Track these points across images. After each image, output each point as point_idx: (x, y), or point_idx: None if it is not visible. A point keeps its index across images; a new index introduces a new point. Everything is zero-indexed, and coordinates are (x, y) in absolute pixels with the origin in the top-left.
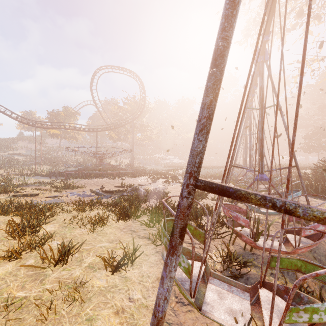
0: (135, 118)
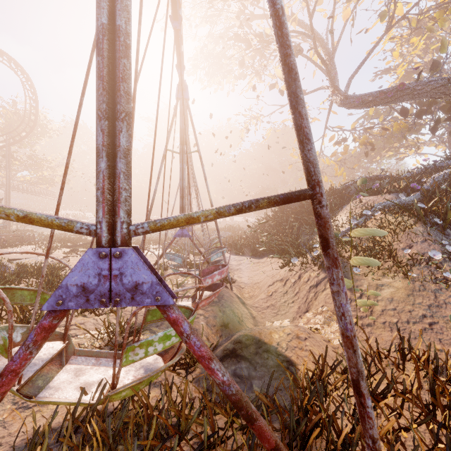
0: (13, 142)
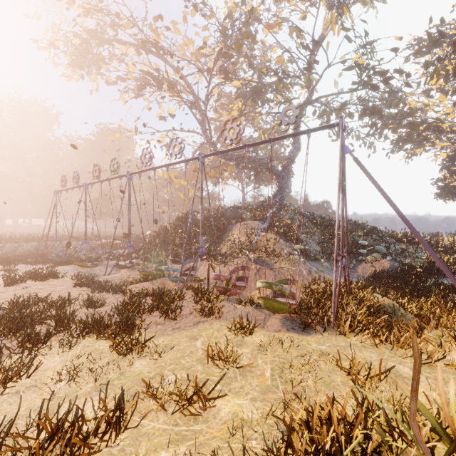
0: None
